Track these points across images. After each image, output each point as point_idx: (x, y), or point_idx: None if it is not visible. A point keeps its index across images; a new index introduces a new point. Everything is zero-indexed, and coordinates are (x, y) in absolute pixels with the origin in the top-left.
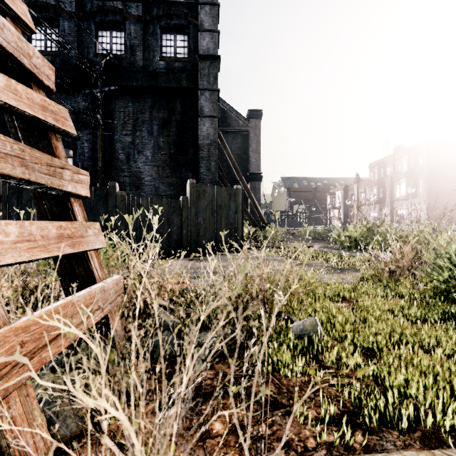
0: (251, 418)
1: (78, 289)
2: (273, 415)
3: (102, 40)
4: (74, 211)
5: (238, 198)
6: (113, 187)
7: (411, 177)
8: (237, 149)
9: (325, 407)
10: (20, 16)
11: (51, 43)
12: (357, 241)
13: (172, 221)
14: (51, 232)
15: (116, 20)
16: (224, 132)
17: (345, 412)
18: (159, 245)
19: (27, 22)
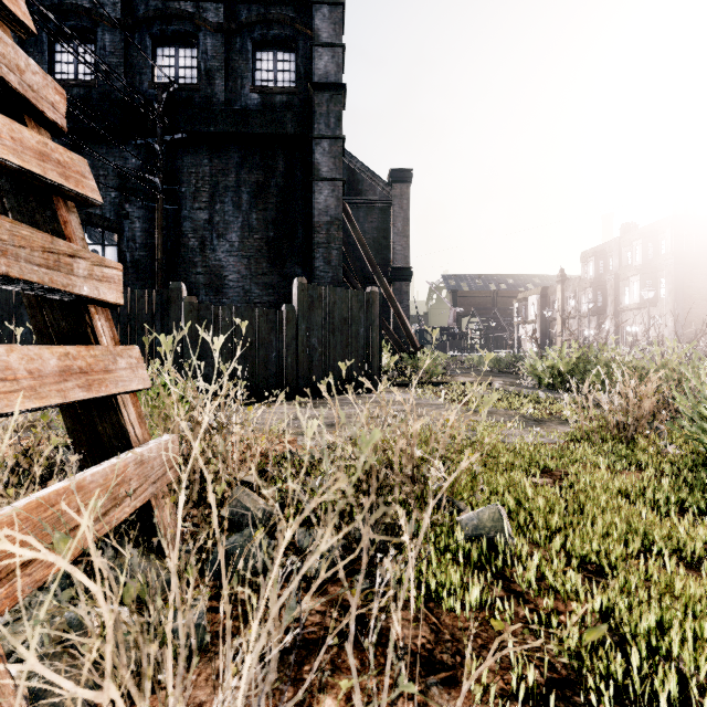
0: (389, 690)
1: (101, 458)
2: (427, 684)
3: (163, 62)
4: (95, 328)
5: (374, 307)
6: (177, 290)
7: (648, 274)
8: (373, 230)
9: (519, 674)
10: (6, 4)
11: (84, 68)
12: (563, 376)
13: (269, 343)
14: (48, 364)
15: (184, 30)
16: (352, 205)
17: (554, 681)
18: (243, 383)
19: (20, 16)
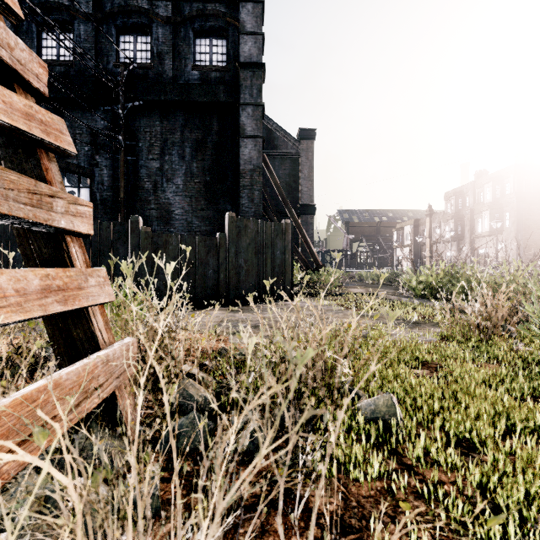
0: None
1: (75, 358)
2: None
3: (125, 46)
4: (70, 253)
5: (287, 235)
6: (136, 222)
7: (496, 209)
8: (286, 176)
9: (415, 538)
10: None
11: (64, 51)
12: (432, 288)
13: (206, 263)
14: (32, 284)
15: (141, 22)
16: (269, 156)
17: None
18: (188, 295)
19: (11, 5)
